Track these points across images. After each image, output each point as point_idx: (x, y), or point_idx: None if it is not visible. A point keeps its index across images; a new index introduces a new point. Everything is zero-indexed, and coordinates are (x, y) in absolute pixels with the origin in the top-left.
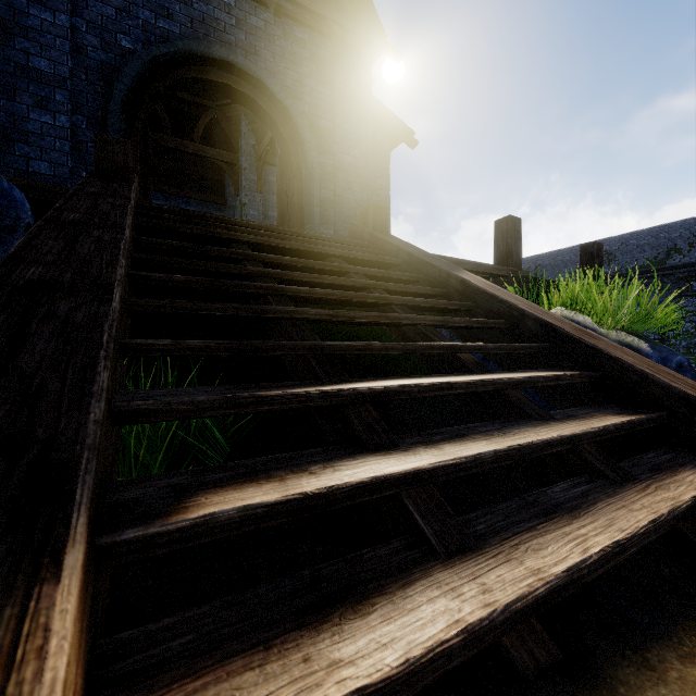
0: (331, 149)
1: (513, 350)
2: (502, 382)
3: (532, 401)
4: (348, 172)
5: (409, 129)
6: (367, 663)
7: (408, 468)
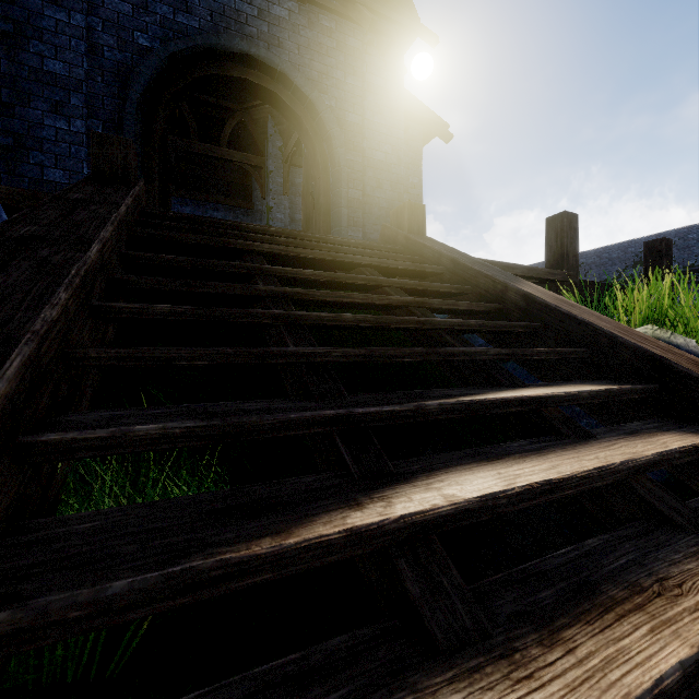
0: (359, 145)
1: (613, 397)
2: (627, 467)
3: (666, 491)
4: (378, 169)
5: (443, 122)
6: None
7: None
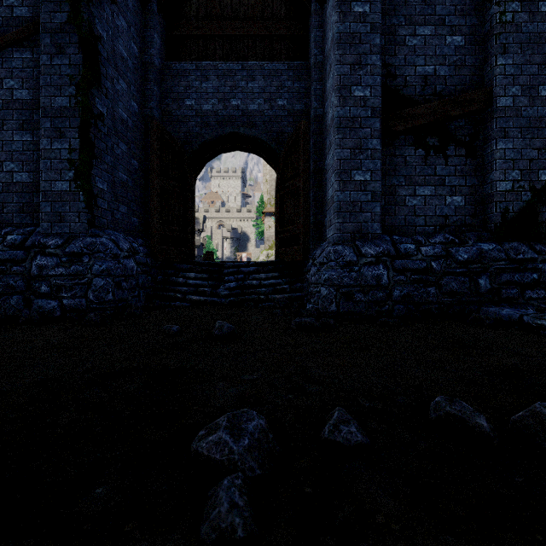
0: None
1: None
2: None
3: None
4: None
5: None
6: None
7: None
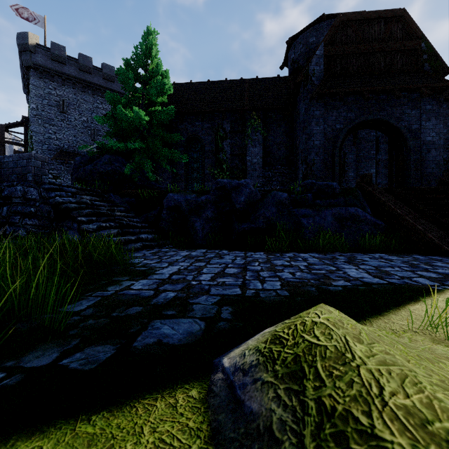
0: (418, 137)
1: None
2: None
3: None
4: (428, 144)
5: None
6: None
7: None
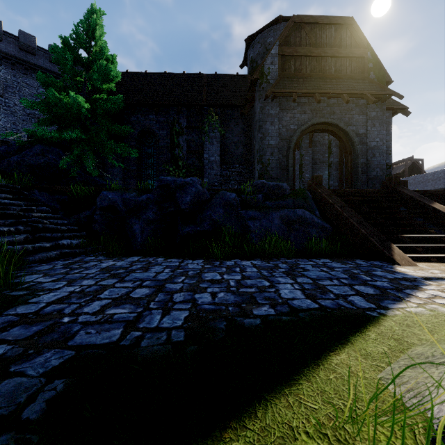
0: (365, 141)
1: None
2: (440, 236)
3: None
4: (373, 149)
5: (404, 107)
6: (415, 255)
7: (418, 245)
